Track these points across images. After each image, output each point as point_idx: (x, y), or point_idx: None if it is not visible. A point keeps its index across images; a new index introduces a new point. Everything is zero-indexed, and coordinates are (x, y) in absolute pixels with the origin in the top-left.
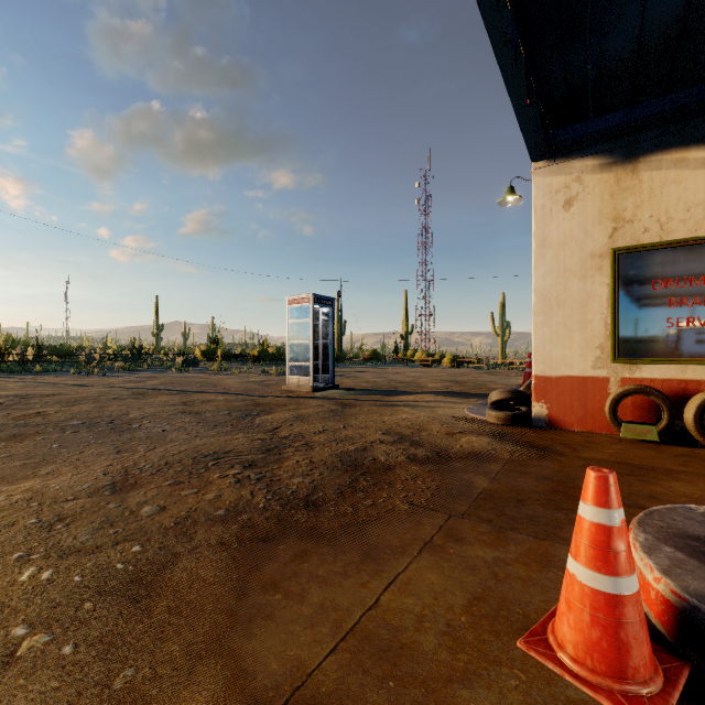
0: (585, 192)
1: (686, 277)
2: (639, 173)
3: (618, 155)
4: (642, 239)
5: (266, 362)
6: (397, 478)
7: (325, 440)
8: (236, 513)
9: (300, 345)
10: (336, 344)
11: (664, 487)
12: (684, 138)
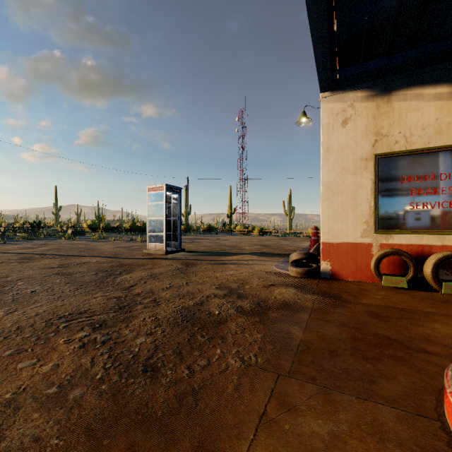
0: (356, 114)
1: (422, 174)
2: (392, 103)
3: (378, 90)
4: (394, 148)
5: (135, 233)
6: (228, 332)
7: (170, 295)
8: (69, 389)
9: (156, 220)
10: (185, 220)
11: (431, 329)
12: (421, 79)
